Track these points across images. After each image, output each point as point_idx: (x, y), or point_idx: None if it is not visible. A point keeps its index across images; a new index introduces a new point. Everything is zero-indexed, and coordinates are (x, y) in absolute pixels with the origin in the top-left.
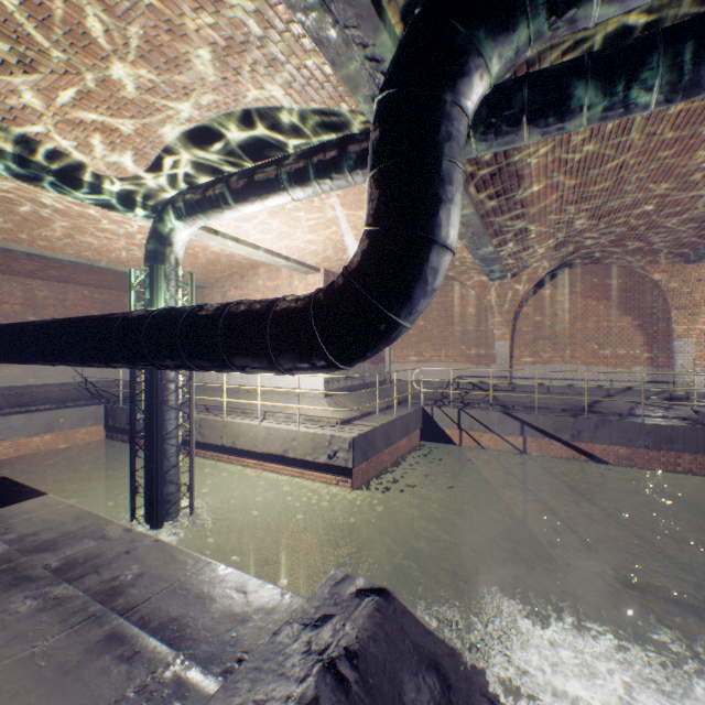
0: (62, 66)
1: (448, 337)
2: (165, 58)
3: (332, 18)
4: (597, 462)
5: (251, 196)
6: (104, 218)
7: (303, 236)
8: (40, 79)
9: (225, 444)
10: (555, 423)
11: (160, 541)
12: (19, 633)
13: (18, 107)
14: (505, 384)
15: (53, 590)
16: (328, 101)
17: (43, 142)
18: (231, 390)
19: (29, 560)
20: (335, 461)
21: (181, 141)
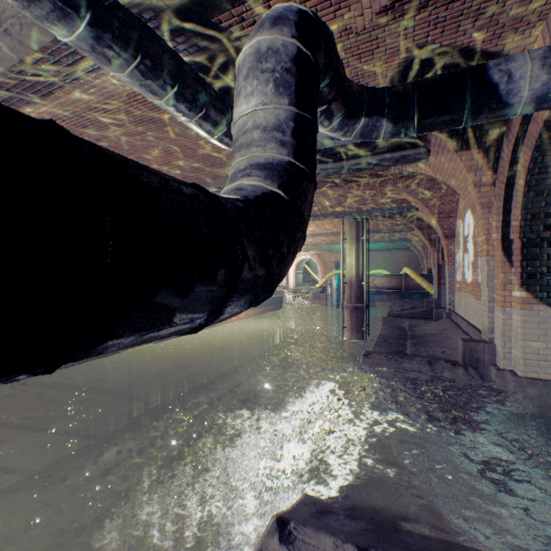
0: None
1: None
2: None
3: None
4: (7, 382)
5: None
6: None
7: None
8: None
9: None
10: None
11: None
12: None
13: None
14: None
15: None
16: None
17: None
18: None
19: None
20: None
21: None
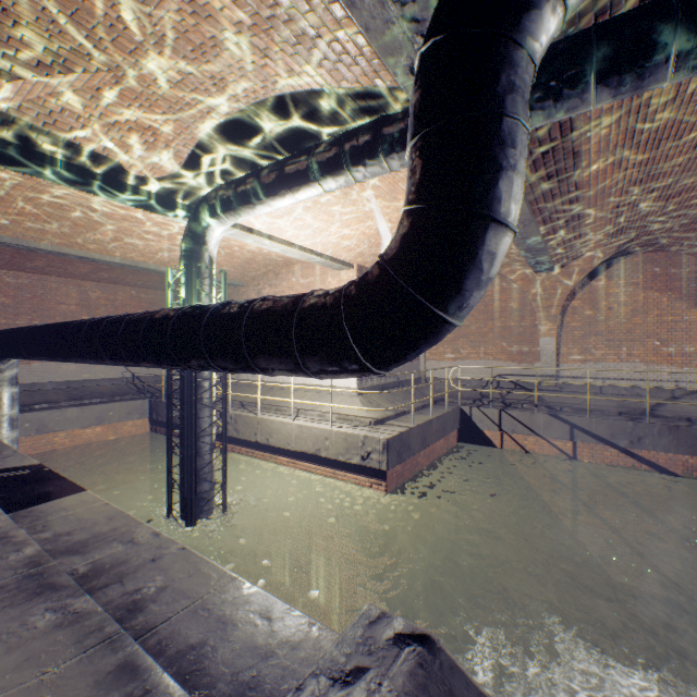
0: (93, 64)
1: (487, 333)
2: (192, 46)
3: None
4: (661, 472)
5: (282, 189)
6: (144, 220)
7: (336, 231)
8: (74, 80)
9: (259, 441)
10: (611, 428)
11: (186, 549)
12: (32, 655)
13: (56, 110)
14: (550, 384)
15: (73, 603)
16: (361, 79)
17: (82, 145)
18: (266, 387)
19: (56, 564)
20: (368, 462)
21: (211, 136)
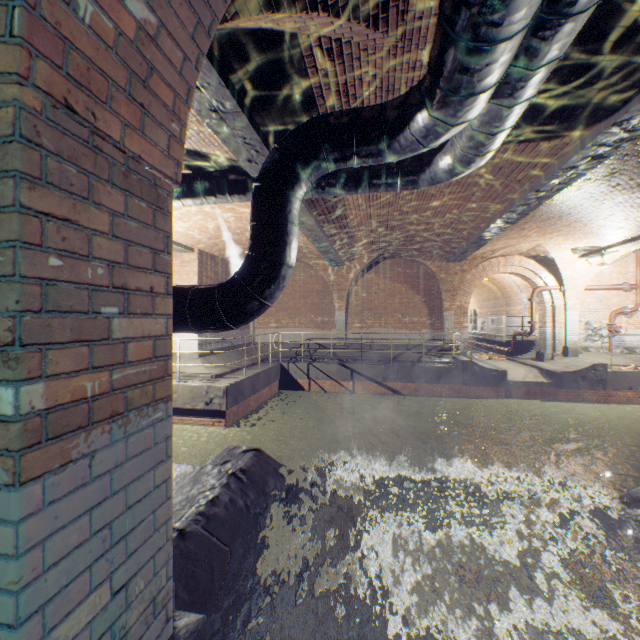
0: None
1: (301, 308)
2: None
3: (226, 125)
4: (399, 394)
5: None
6: None
7: (183, 223)
8: None
9: None
10: (373, 370)
11: None
12: None
13: None
14: (342, 344)
15: None
16: (217, 152)
17: None
18: None
19: None
20: (211, 406)
21: None
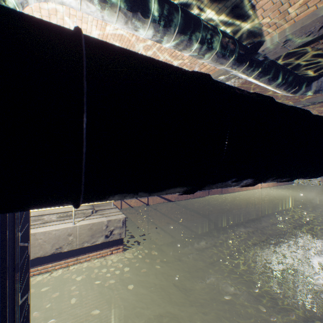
0: None
1: None
2: None
3: None
4: (170, 201)
5: (173, 27)
6: None
7: None
8: None
9: None
10: None
11: None
12: None
13: None
14: None
15: None
16: (267, 19)
17: None
18: None
19: None
20: (111, 237)
21: None
